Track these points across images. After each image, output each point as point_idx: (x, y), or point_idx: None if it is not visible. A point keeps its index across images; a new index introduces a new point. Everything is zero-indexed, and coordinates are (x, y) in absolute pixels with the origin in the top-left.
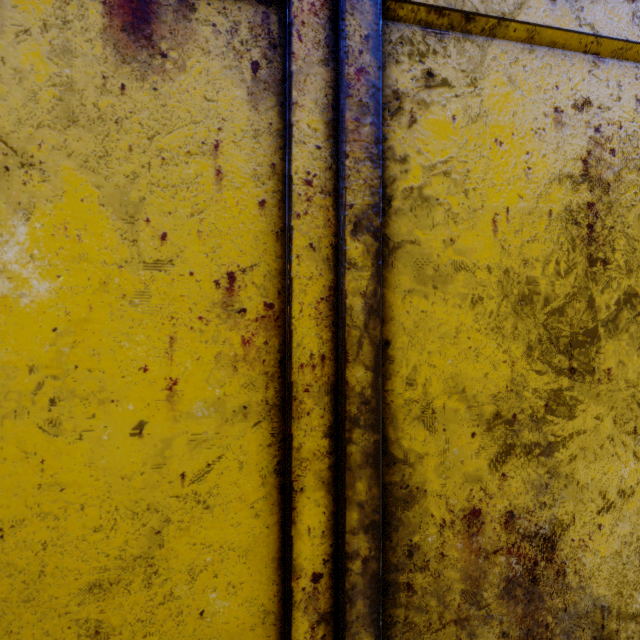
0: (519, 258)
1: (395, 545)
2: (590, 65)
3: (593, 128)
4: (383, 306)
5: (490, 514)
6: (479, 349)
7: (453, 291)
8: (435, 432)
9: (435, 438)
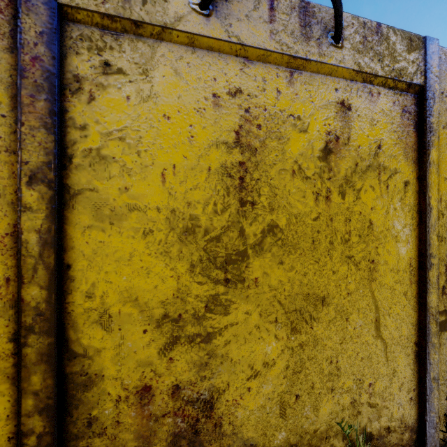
0: (184, 201)
1: (76, 419)
2: (241, 65)
3: (244, 109)
4: (65, 238)
5: (159, 388)
6: (150, 268)
7: (127, 226)
8: (112, 331)
9: (112, 336)
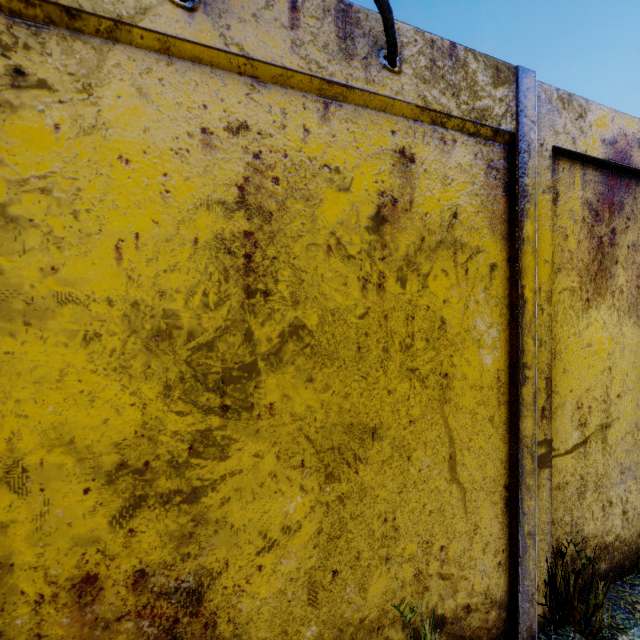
0: (154, 289)
1: None
2: (248, 88)
3: (252, 154)
4: None
5: (112, 577)
6: (96, 392)
7: (56, 327)
8: (28, 494)
9: (28, 501)
